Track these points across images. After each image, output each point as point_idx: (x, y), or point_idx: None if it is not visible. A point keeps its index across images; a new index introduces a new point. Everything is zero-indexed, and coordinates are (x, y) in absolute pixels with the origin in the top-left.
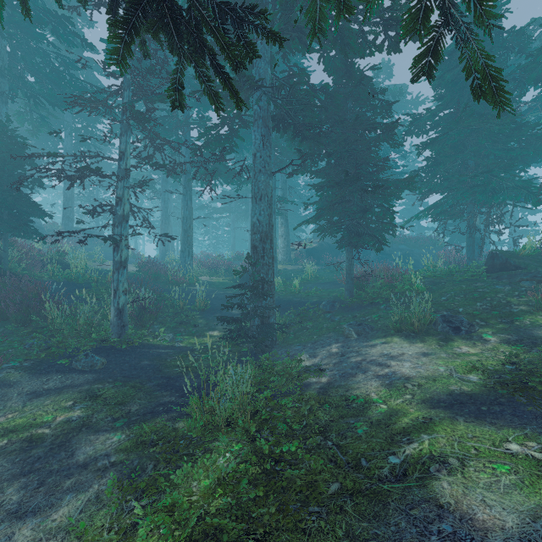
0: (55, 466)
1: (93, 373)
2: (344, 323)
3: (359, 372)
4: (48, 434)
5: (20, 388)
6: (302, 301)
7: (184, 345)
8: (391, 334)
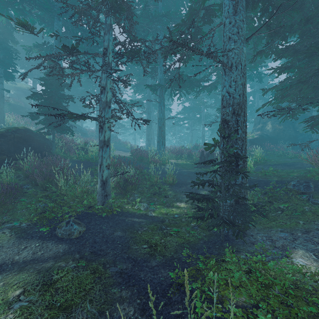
0: None
1: (67, 244)
2: None
3: None
4: None
5: None
6: (261, 179)
7: (155, 214)
8: None
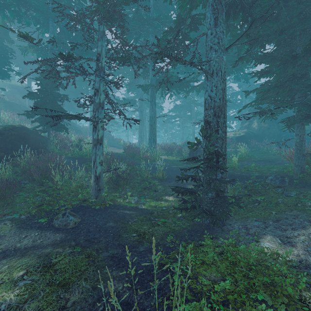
0: None
1: (63, 233)
2: (306, 200)
3: None
4: None
5: None
6: (243, 174)
7: (145, 207)
8: None
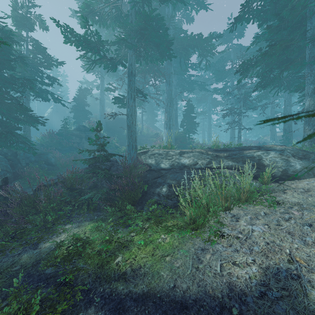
0: None
1: None
2: None
3: None
4: None
5: None
6: None
7: None
8: None
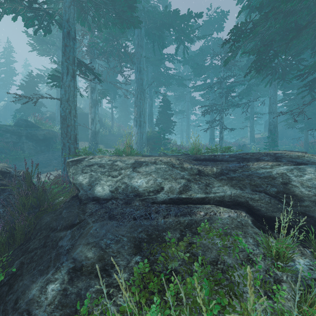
0: None
1: None
2: None
3: None
4: None
5: None
6: None
7: None
8: None
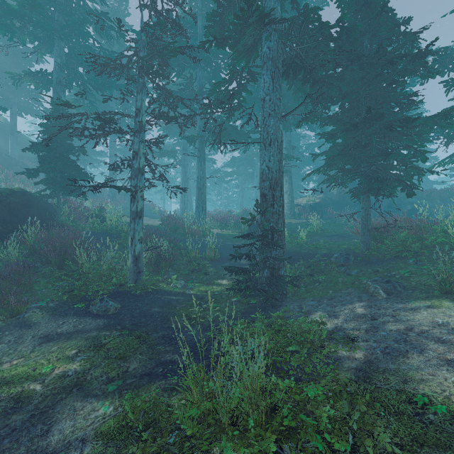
0: (22, 449)
1: (105, 319)
2: (363, 278)
3: (411, 350)
4: (37, 393)
5: (37, 330)
6: (310, 252)
7: (194, 292)
8: (436, 295)
